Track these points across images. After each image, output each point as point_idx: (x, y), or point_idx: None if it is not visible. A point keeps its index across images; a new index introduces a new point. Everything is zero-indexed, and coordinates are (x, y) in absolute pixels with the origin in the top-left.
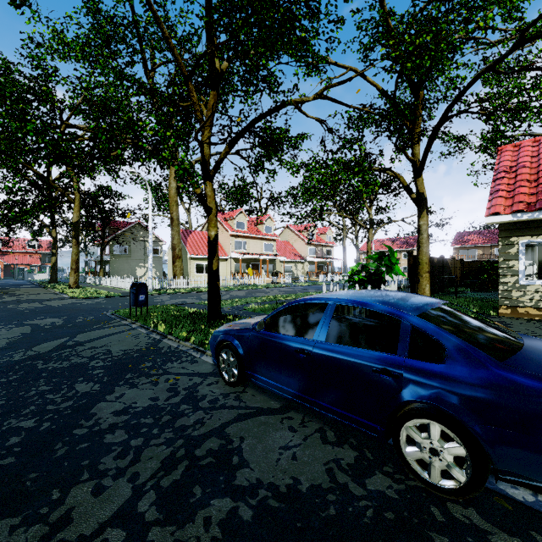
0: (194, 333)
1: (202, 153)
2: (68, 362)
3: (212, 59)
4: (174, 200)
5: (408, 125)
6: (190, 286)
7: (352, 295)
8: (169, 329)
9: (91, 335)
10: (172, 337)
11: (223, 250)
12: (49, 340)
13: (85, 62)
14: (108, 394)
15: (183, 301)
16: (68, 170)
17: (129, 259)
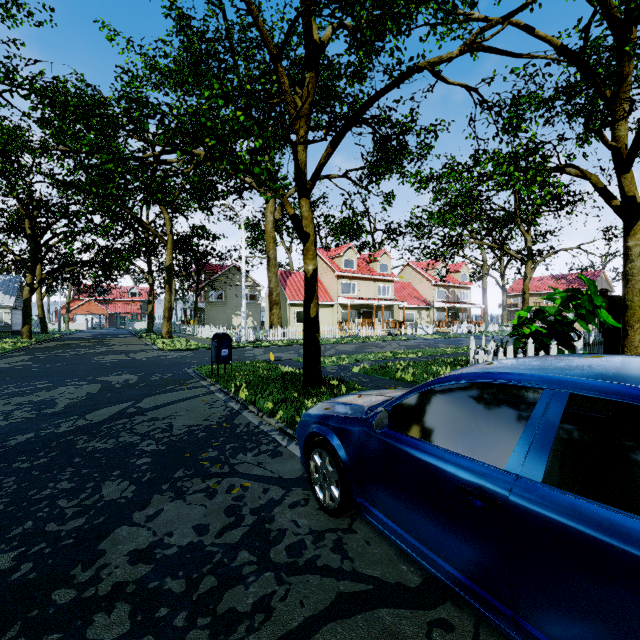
0: (282, 404)
1: (296, 159)
2: (114, 441)
3: (307, 25)
4: (271, 236)
5: (606, 94)
6: (288, 338)
7: (607, 372)
8: (253, 395)
9: (159, 400)
10: (254, 409)
11: (328, 294)
12: (110, 405)
13: (177, 88)
14: (139, 508)
15: (278, 357)
16: (161, 209)
17: (224, 307)
